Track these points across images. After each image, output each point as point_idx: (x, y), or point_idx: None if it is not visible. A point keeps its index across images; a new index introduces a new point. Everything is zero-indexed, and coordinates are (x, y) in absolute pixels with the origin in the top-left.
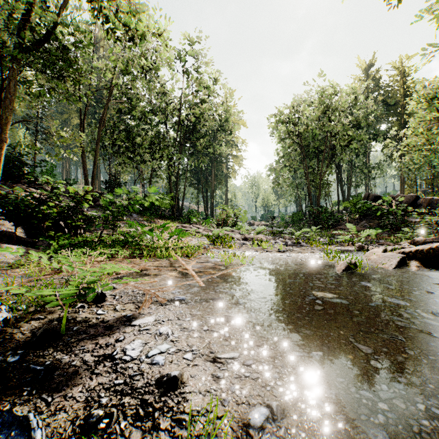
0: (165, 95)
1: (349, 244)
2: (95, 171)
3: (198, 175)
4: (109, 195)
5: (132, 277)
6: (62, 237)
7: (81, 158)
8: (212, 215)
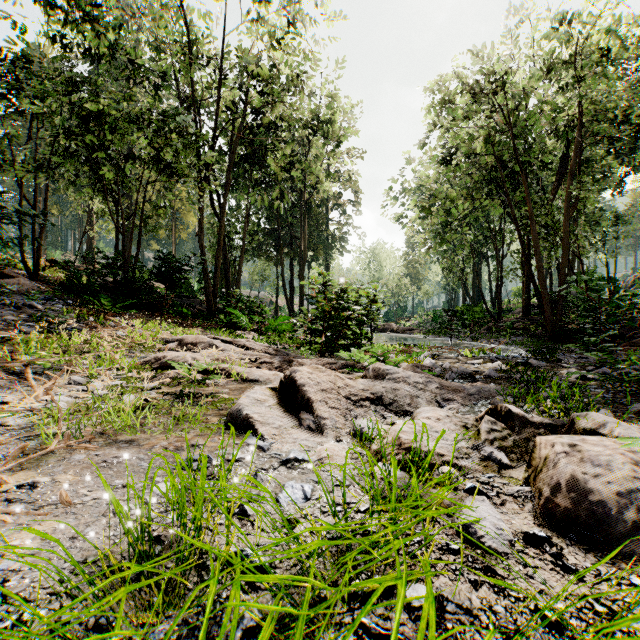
0: (198, 49)
1: None
2: None
3: (276, 239)
4: None
5: None
6: None
7: None
8: (300, 310)
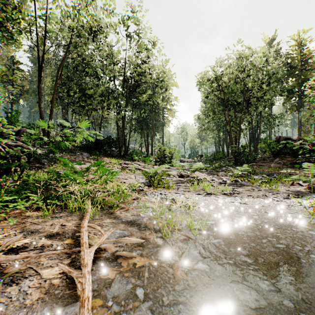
0: (114, 58)
1: (294, 183)
2: (51, 116)
3: (141, 124)
4: (33, 130)
5: None
6: None
7: (39, 104)
8: (151, 153)
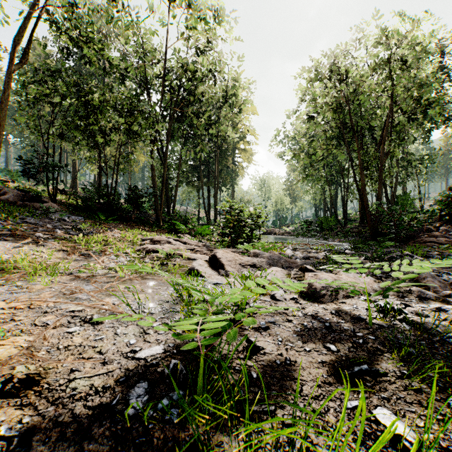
0: (149, 52)
1: None
2: None
3: (198, 172)
4: None
5: None
6: None
7: None
8: (215, 220)
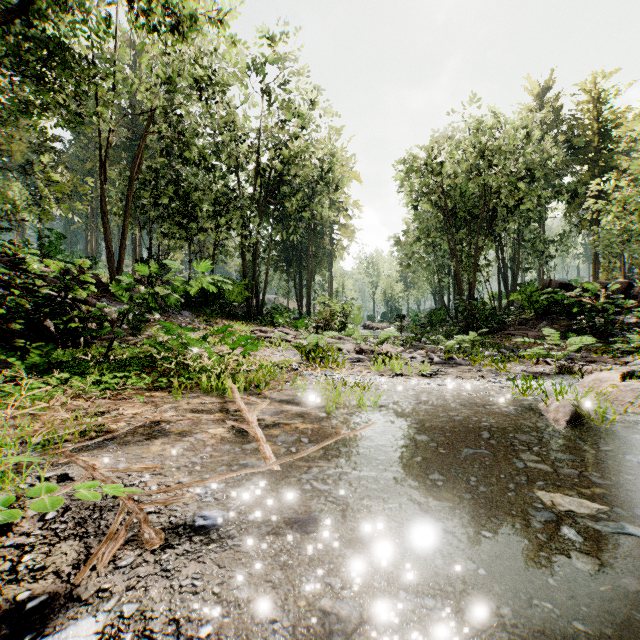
0: (237, 130)
1: (539, 361)
2: (124, 243)
3: (288, 254)
4: (126, 278)
5: (129, 441)
6: (39, 351)
7: (103, 223)
8: (308, 313)
